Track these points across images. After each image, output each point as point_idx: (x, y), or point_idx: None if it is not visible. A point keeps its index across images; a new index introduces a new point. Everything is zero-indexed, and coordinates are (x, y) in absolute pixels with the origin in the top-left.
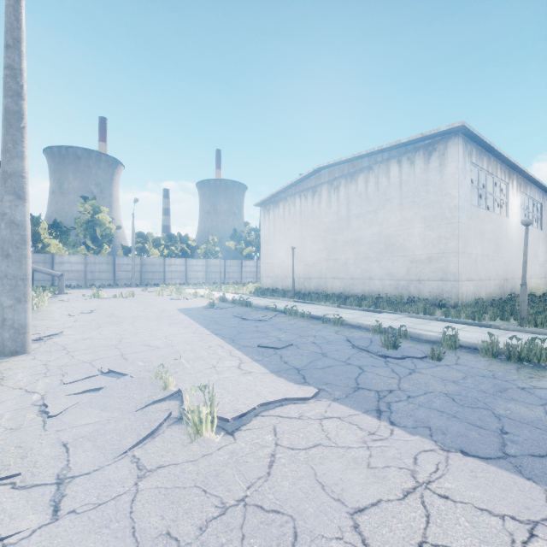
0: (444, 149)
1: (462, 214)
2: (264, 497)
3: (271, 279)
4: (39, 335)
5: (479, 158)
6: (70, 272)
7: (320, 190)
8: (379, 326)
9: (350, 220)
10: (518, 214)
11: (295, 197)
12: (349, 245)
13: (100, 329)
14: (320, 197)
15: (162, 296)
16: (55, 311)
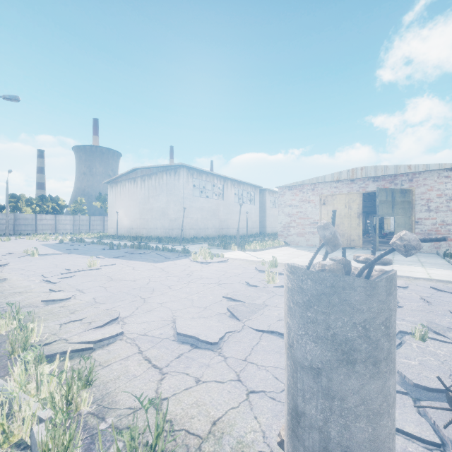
0: (179, 172)
1: (186, 200)
2: (43, 258)
3: (114, 229)
4: None
5: (199, 175)
6: None
7: (137, 180)
8: (120, 244)
9: (149, 198)
10: (232, 198)
11: (126, 181)
12: (149, 211)
13: None
14: (137, 184)
15: (32, 240)
16: None
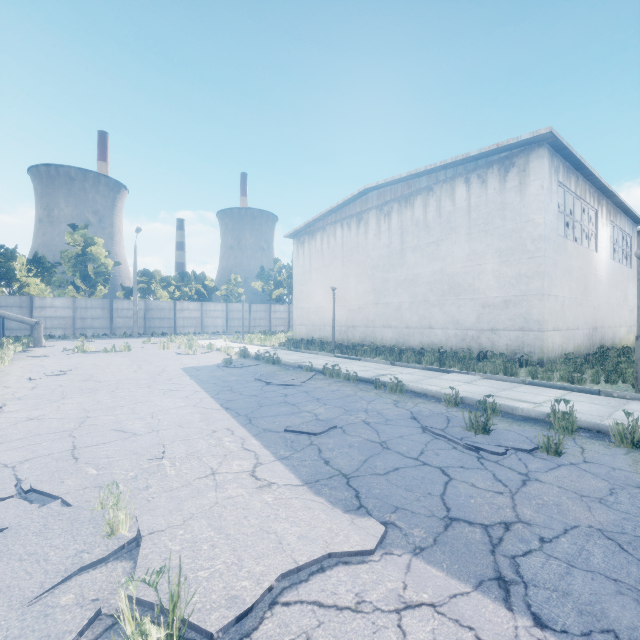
0: (524, 163)
1: (548, 246)
2: None
3: (306, 327)
4: None
5: (566, 177)
6: (54, 318)
7: (367, 217)
8: (456, 395)
9: (405, 254)
10: (607, 248)
11: (335, 225)
12: (403, 286)
13: (62, 401)
14: (366, 226)
15: (168, 349)
16: (14, 372)
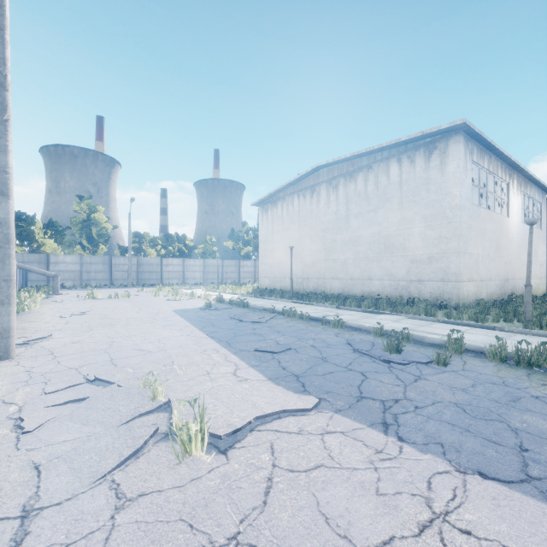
0: (444, 147)
1: (464, 213)
2: (259, 534)
3: (269, 279)
4: (27, 338)
5: (480, 157)
6: (65, 272)
7: (319, 189)
8: (381, 328)
9: (349, 219)
10: (518, 213)
11: (293, 196)
12: (348, 245)
13: (91, 332)
14: (318, 197)
15: (159, 296)
16: (47, 312)
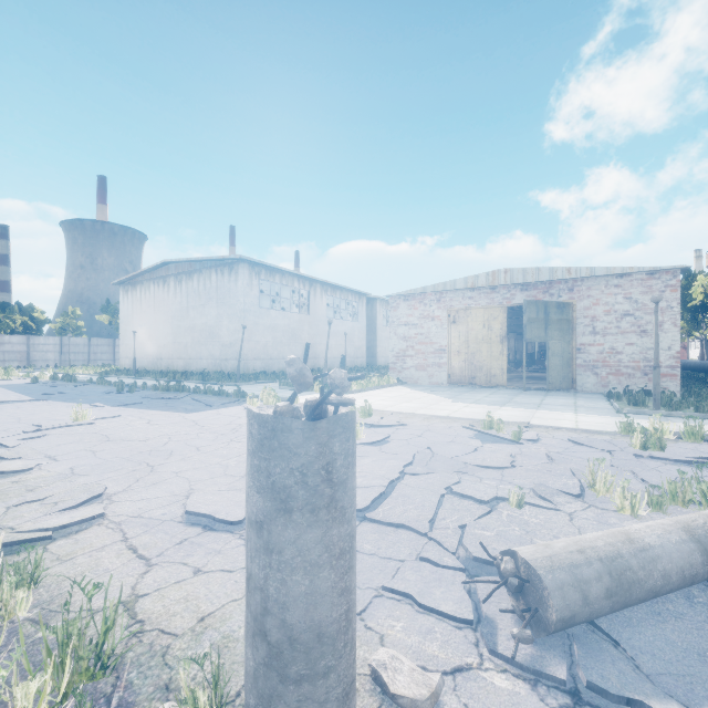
0: (237, 269)
1: (249, 314)
2: None
3: (130, 360)
4: None
5: (270, 275)
6: None
7: (169, 280)
8: (136, 384)
9: (189, 310)
10: (323, 311)
11: (150, 282)
12: (188, 331)
13: None
14: (169, 287)
15: None
16: None
